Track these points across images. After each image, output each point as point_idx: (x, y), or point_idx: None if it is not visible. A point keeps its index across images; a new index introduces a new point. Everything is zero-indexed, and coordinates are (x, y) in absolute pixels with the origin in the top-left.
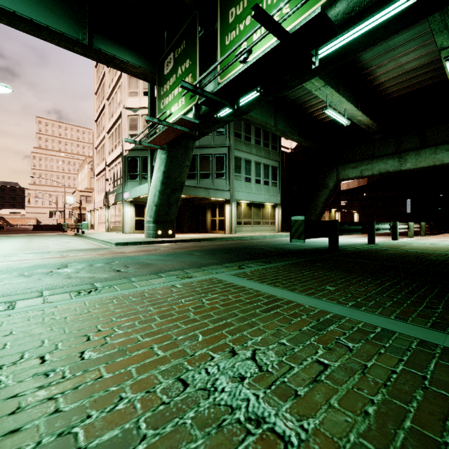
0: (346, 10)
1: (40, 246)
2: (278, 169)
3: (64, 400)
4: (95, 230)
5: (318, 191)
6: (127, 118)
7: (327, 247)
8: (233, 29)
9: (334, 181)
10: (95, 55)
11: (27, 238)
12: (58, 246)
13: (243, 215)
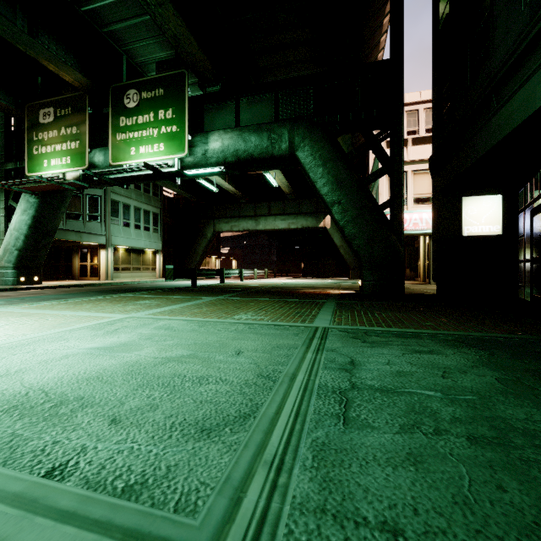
0: (193, 163)
1: None
2: (159, 216)
3: (110, 305)
4: None
5: (199, 240)
6: None
7: None
8: (124, 132)
9: (212, 232)
10: None
11: None
12: None
13: (121, 260)
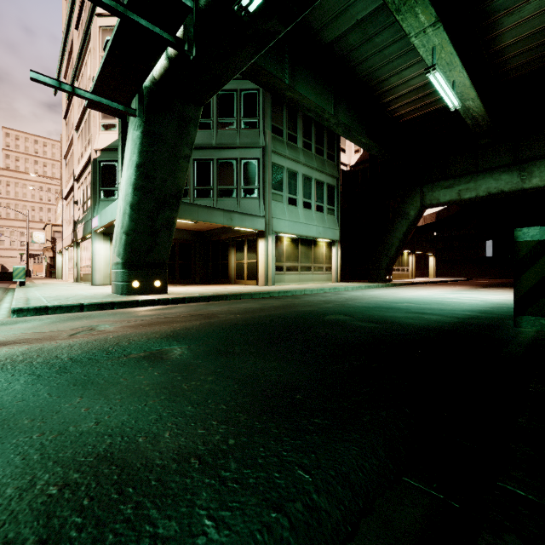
0: None
1: None
2: (335, 189)
3: None
4: (63, 280)
5: (393, 222)
6: None
7: (480, 316)
8: None
9: (417, 208)
10: None
11: None
12: None
13: (285, 255)
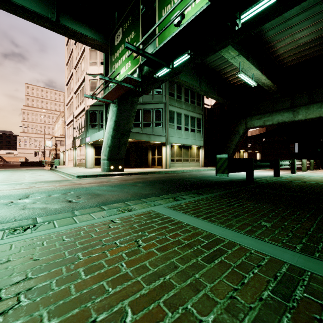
0: None
1: (17, 178)
2: (201, 120)
3: None
4: (66, 165)
5: (231, 136)
6: (88, 81)
7: (242, 179)
8: (168, 3)
9: (244, 129)
10: (61, 29)
11: (11, 172)
12: (32, 178)
13: (175, 154)
